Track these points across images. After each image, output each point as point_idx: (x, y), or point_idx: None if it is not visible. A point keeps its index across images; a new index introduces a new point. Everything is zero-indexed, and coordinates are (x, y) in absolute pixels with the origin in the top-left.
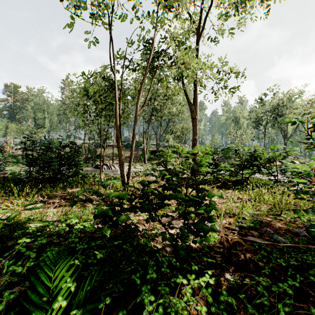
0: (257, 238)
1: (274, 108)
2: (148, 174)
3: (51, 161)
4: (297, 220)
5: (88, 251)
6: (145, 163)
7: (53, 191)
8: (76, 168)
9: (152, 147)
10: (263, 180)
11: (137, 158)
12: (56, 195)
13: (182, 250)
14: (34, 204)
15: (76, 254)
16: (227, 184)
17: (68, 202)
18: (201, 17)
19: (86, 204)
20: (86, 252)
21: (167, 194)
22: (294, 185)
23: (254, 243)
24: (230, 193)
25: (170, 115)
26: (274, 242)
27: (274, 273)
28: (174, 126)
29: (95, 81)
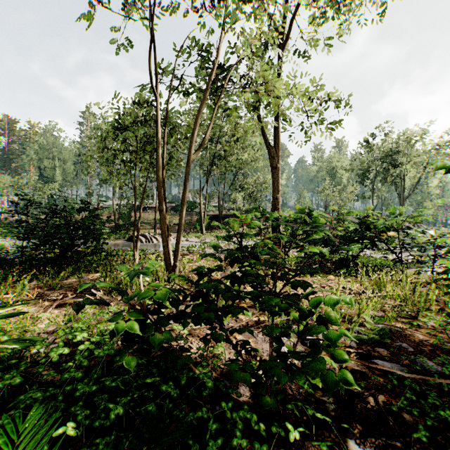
0: (390, 363)
1: (387, 155)
2: (206, 255)
3: (57, 231)
4: (449, 330)
5: (97, 398)
6: (202, 233)
7: (57, 279)
8: (97, 241)
9: (213, 210)
10: (376, 259)
11: (190, 226)
12: (62, 284)
13: (268, 395)
14: (9, 308)
15: (73, 407)
16: (325, 265)
17: (79, 297)
18: (285, 18)
19: (108, 300)
20: (94, 401)
21: (240, 291)
22: (444, 272)
23: (390, 376)
24: (332, 280)
25: (238, 164)
26: (428, 377)
27: (435, 439)
28: (245, 180)
29: (124, 108)
